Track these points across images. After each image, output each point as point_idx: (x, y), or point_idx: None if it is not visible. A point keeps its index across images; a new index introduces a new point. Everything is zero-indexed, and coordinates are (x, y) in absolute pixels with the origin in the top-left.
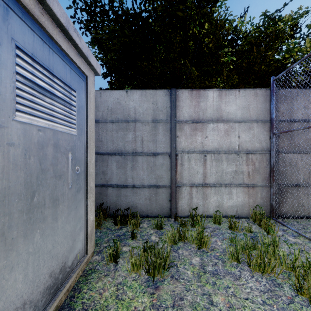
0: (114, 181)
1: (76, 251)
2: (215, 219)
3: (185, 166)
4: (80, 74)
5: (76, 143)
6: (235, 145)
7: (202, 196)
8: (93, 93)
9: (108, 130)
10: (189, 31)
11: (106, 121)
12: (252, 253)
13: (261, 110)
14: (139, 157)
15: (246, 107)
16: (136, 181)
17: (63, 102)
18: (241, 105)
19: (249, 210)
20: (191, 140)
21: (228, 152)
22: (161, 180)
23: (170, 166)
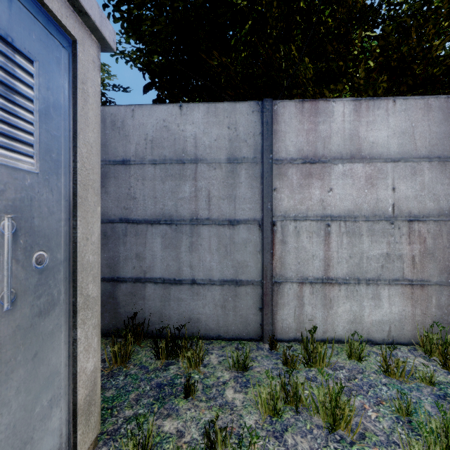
0: (157, 273)
1: None
2: (350, 350)
3: (289, 245)
4: (53, 26)
5: (35, 193)
6: (387, 205)
7: (323, 302)
8: (96, 85)
9: (147, 178)
10: (293, 4)
11: (143, 161)
12: None
13: (438, 137)
14: (203, 228)
15: (408, 132)
16: (198, 272)
17: None
18: (398, 128)
19: (414, 330)
20: (300, 195)
21: (372, 219)
22: (244, 271)
23: (261, 245)
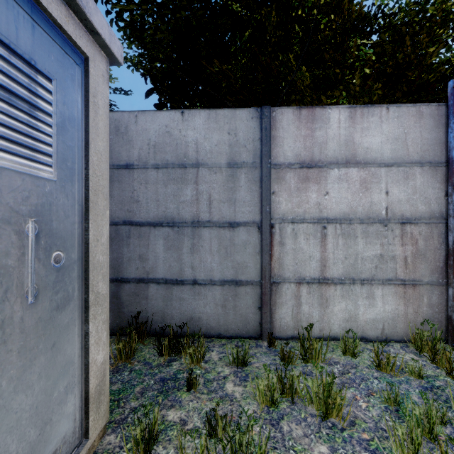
0: (160, 273)
1: (52, 447)
2: (345, 347)
3: (287, 246)
4: (68, 46)
5: (53, 199)
6: (381, 208)
7: (319, 301)
8: (105, 97)
9: (150, 182)
10: (292, 12)
11: (146, 165)
12: (439, 434)
13: (429, 143)
14: (204, 230)
15: (401, 138)
16: (200, 273)
17: (5, 93)
18: (391, 134)
19: (406, 328)
20: (298, 199)
21: (366, 221)
22: (244, 271)
23: (260, 247)
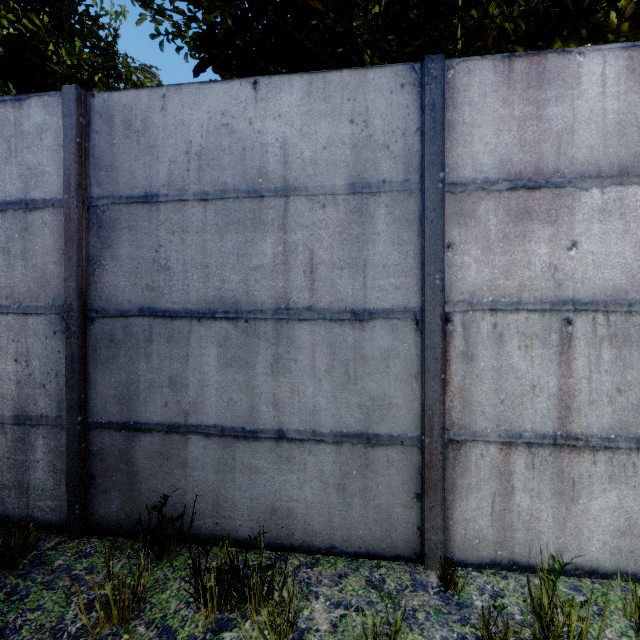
0: (210, 416)
1: None
2: (639, 615)
3: (481, 363)
4: None
5: None
6: None
7: (556, 486)
8: None
9: (190, 229)
10: None
11: (183, 196)
12: None
13: None
14: (299, 327)
15: None
16: (290, 416)
17: None
18: None
19: None
20: (506, 257)
21: None
22: (385, 416)
23: (419, 364)
